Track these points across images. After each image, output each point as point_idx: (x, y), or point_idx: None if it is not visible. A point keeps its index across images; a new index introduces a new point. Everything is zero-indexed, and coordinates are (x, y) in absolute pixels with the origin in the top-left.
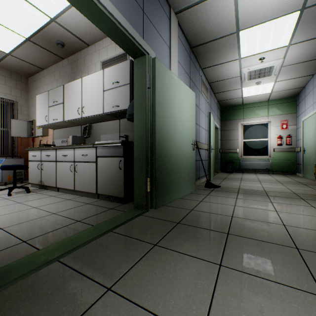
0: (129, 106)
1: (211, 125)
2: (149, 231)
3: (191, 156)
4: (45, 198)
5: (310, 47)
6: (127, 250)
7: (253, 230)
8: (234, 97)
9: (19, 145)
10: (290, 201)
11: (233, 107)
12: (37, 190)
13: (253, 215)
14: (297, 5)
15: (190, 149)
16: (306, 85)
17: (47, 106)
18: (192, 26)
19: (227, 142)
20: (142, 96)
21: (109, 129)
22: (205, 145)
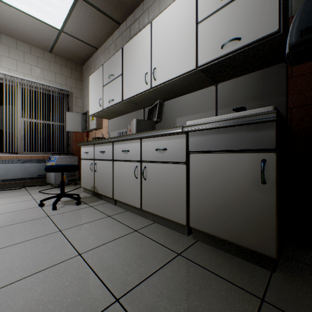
0: (306, 4)
1: None
2: None
3: None
4: (98, 222)
5: None
6: None
7: None
8: None
9: (73, 142)
10: None
11: None
12: (89, 199)
13: None
14: None
15: None
16: None
17: (101, 86)
18: None
19: None
20: None
21: (192, 106)
22: None
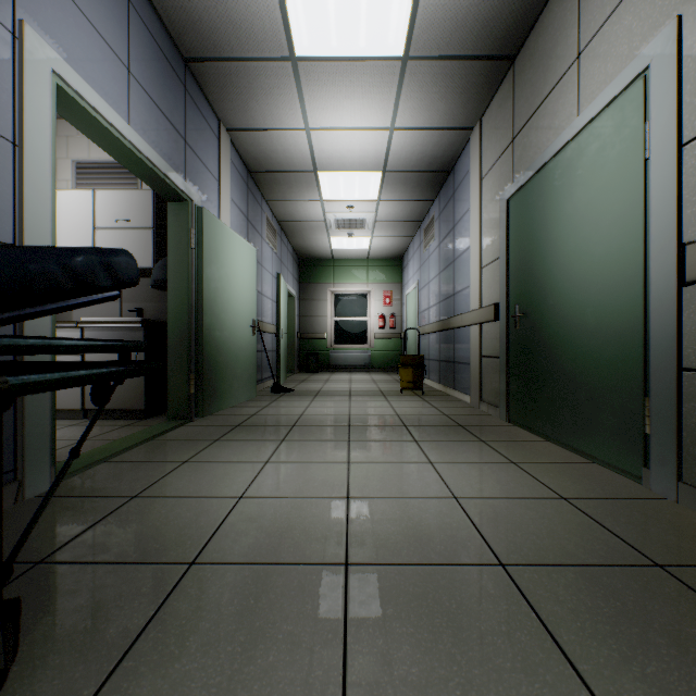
0: (157, 267)
1: (282, 293)
2: (205, 434)
3: (251, 345)
4: None
5: (402, 208)
6: (186, 446)
7: (319, 421)
8: (320, 247)
9: None
10: (370, 398)
11: (320, 262)
12: None
13: (324, 412)
14: (379, 167)
15: (249, 334)
16: (409, 247)
17: None
18: (253, 149)
19: (310, 320)
20: (183, 258)
21: None
22: (272, 326)
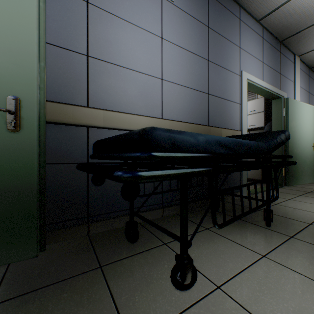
0: (266, 126)
1: None
2: (292, 192)
3: (312, 155)
4: None
5: None
6: (286, 195)
7: None
8: None
9: None
10: None
11: None
12: None
13: None
14: None
15: (311, 150)
16: None
17: None
18: (313, 57)
19: None
20: (279, 121)
21: None
22: None
